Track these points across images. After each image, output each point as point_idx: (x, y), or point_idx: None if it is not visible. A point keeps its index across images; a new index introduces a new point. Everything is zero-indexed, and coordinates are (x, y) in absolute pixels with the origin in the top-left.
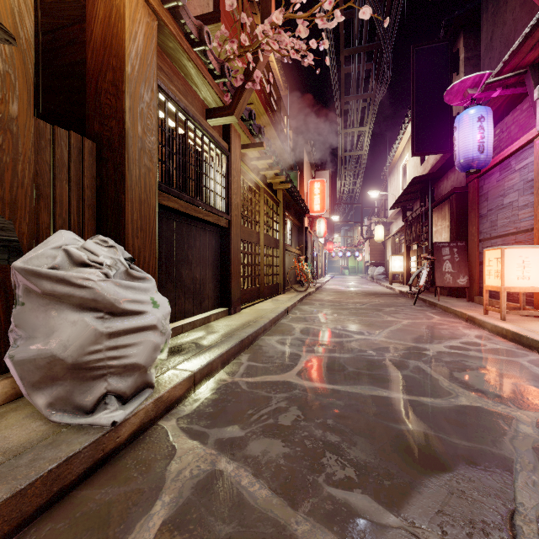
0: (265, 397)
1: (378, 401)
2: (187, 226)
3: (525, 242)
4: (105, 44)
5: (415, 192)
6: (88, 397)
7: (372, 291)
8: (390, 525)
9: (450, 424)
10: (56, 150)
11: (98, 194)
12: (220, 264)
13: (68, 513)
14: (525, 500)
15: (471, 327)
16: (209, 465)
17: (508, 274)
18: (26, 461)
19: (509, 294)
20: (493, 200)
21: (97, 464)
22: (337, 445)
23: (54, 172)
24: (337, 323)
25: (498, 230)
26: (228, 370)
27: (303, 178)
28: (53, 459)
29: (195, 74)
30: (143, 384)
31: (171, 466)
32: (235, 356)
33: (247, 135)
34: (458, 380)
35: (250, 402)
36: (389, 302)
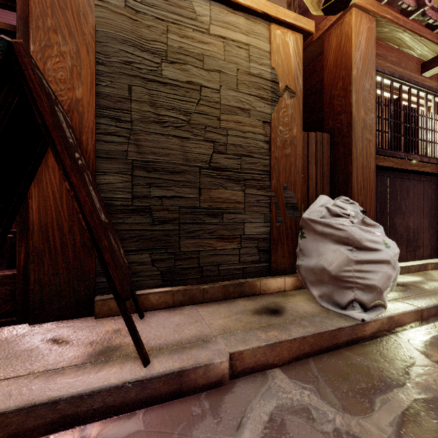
0: None
1: None
2: (399, 179)
3: None
4: (336, 64)
5: None
6: (342, 299)
7: None
8: None
9: None
10: (309, 146)
11: (332, 167)
12: (437, 213)
13: (343, 358)
14: None
15: None
16: None
17: None
18: (317, 320)
19: None
20: None
21: (352, 341)
22: None
23: (308, 160)
24: None
25: None
26: None
27: None
28: (331, 325)
29: (410, 39)
30: (378, 302)
31: (412, 369)
32: None
33: None
34: None
35: None
36: None
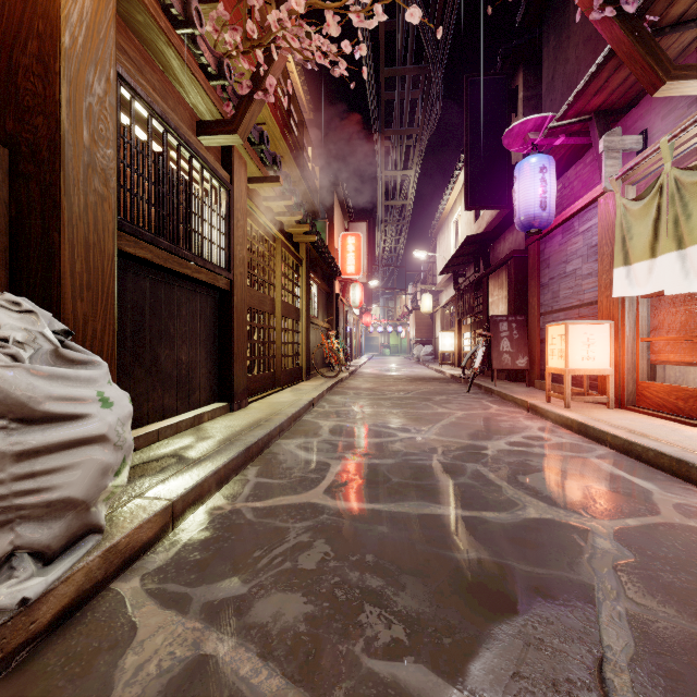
0: (280, 528)
1: (431, 522)
2: (167, 285)
3: (589, 317)
4: None
5: (469, 254)
6: None
7: (419, 376)
8: None
9: (520, 545)
10: None
11: (13, 229)
12: (218, 340)
13: None
14: (613, 641)
15: (533, 417)
16: (189, 648)
17: (572, 353)
18: None
19: (572, 377)
20: (555, 267)
21: None
22: (380, 593)
23: None
24: (377, 418)
25: (560, 302)
26: (227, 493)
27: (333, 230)
28: None
29: (179, 68)
30: (83, 529)
31: (126, 660)
32: (238, 471)
33: (257, 164)
34: (524, 485)
35: (258, 538)
36: (439, 389)
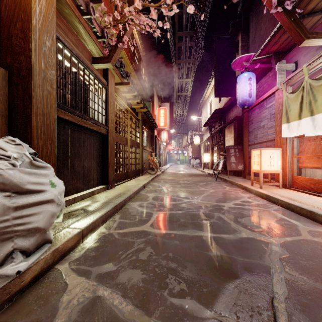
0: (130, 242)
1: (198, 239)
2: (78, 132)
3: (271, 146)
4: (16, 2)
5: (216, 117)
6: None
7: (193, 173)
8: (207, 317)
9: (238, 249)
10: None
11: (10, 107)
12: (101, 157)
13: None
14: (278, 290)
15: (245, 192)
16: (91, 293)
17: (263, 163)
18: None
19: (263, 174)
20: (255, 124)
21: (3, 304)
22: (175, 269)
23: None
24: (174, 193)
25: (258, 139)
26: (106, 226)
27: (154, 106)
28: None
29: (84, 33)
30: (43, 241)
31: (63, 298)
32: (111, 216)
33: (119, 76)
34: (240, 223)
35: (120, 246)
36: (202, 179)
